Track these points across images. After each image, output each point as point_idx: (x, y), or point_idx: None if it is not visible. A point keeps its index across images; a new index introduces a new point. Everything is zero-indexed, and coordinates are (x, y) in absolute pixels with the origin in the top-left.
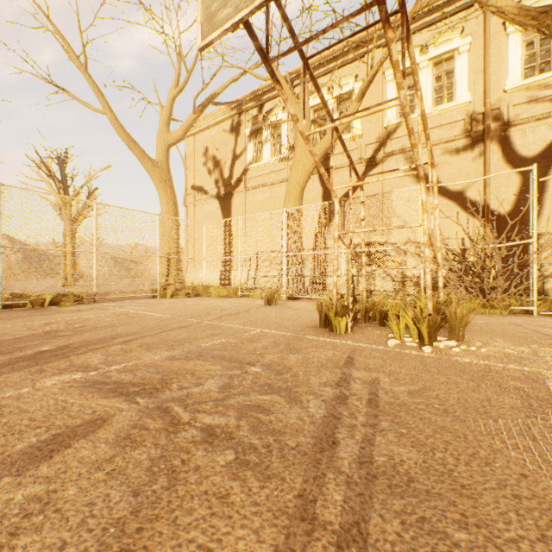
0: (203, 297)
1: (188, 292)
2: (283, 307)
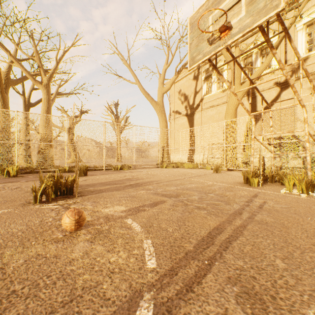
0: (180, 168)
1: (173, 165)
2: (224, 174)
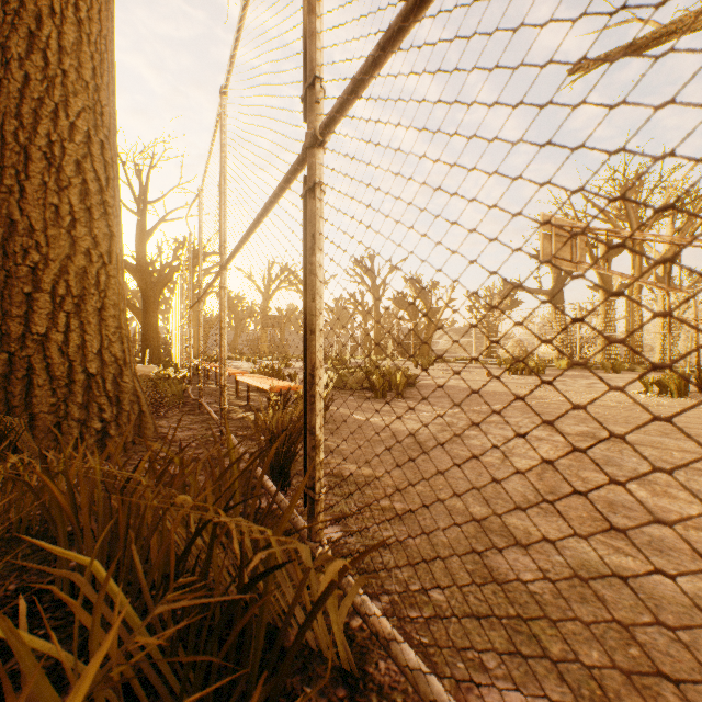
0: None
1: None
2: None
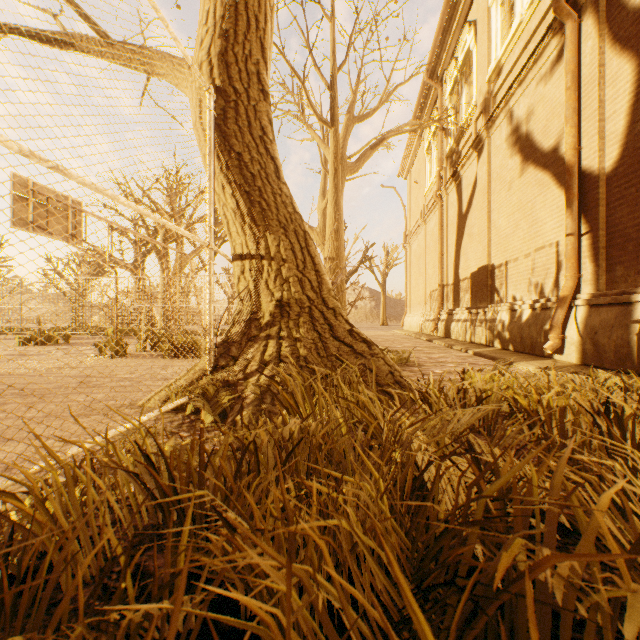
0: None
1: None
2: None
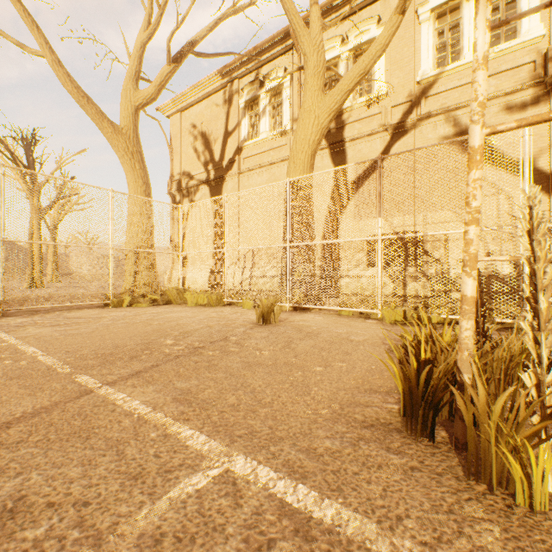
0: (176, 305)
1: (155, 299)
2: (287, 329)
